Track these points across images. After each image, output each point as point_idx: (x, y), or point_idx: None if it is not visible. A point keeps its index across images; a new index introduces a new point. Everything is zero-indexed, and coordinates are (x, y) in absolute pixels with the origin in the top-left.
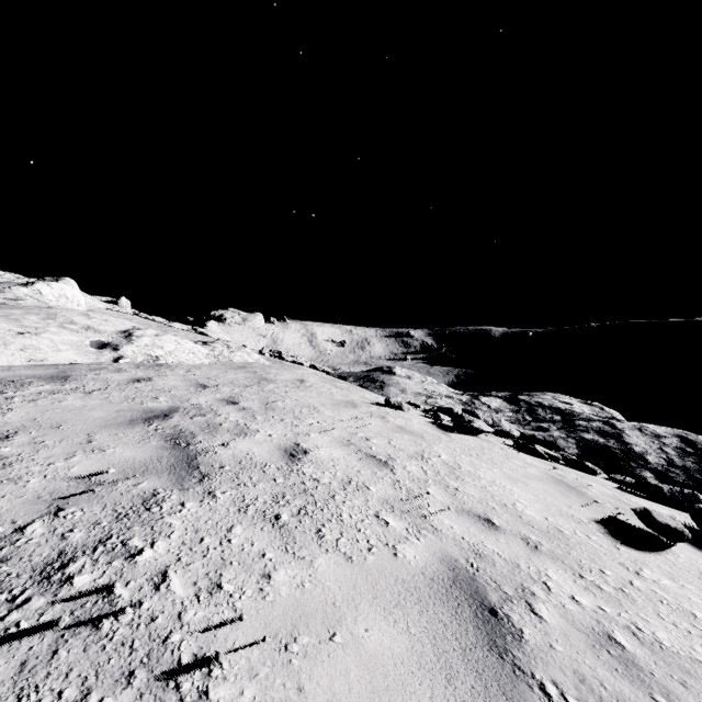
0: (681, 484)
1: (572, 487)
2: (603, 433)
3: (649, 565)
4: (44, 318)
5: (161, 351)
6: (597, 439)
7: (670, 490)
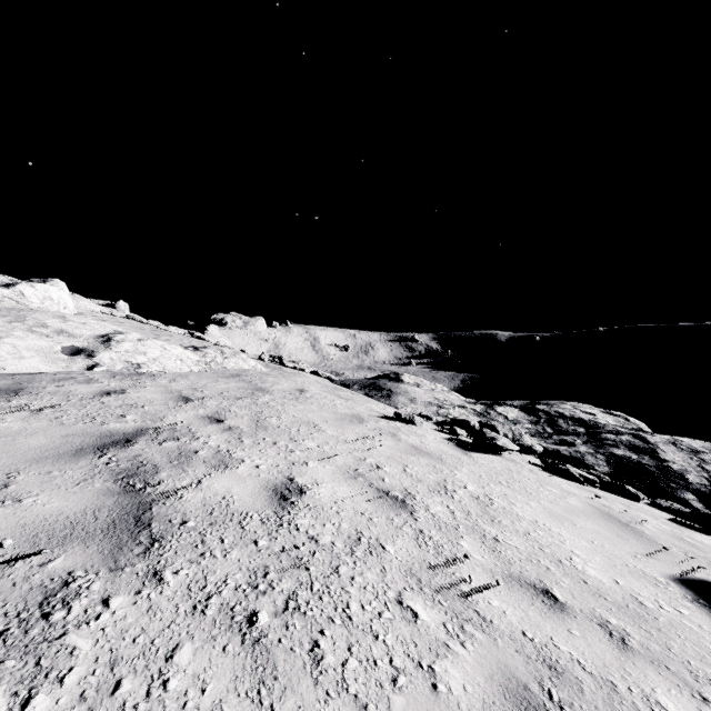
0: None
1: (624, 524)
2: (635, 448)
3: None
4: (11, 321)
5: (144, 358)
6: (629, 455)
7: None
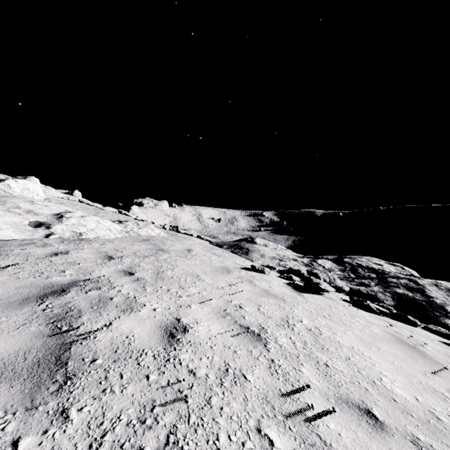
0: None
1: (412, 347)
2: (410, 288)
3: None
4: None
5: (84, 229)
6: (406, 293)
7: None
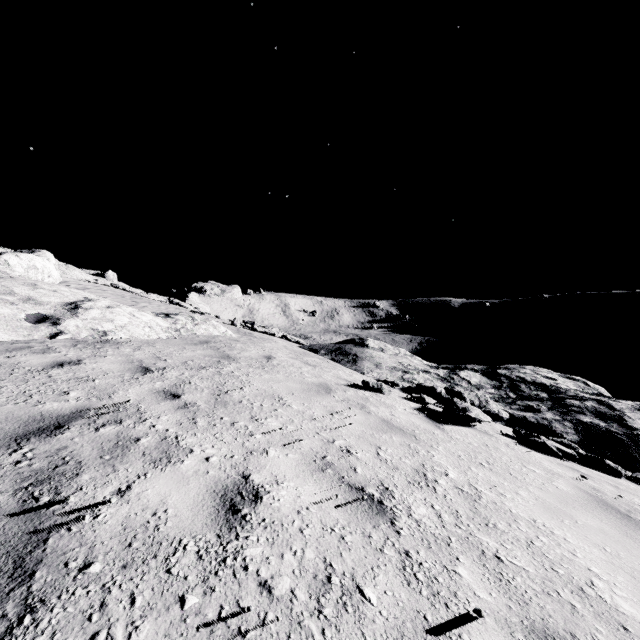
0: None
1: (625, 515)
2: (601, 415)
3: None
4: None
5: (111, 325)
6: (596, 422)
7: None
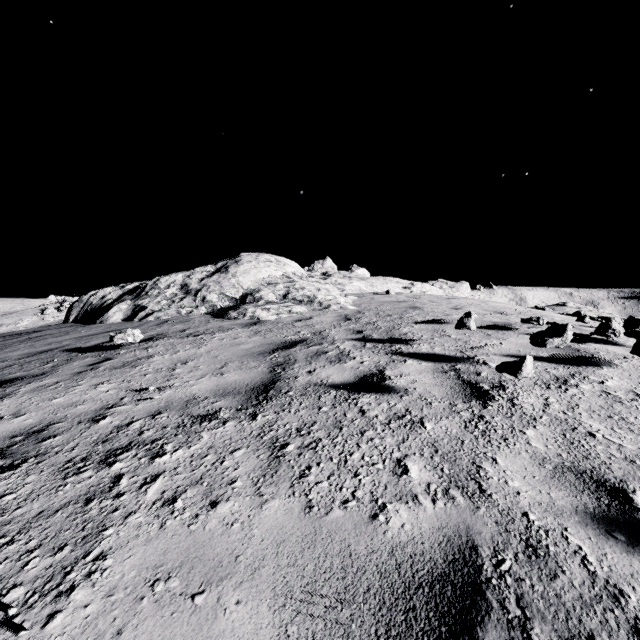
0: None
1: None
2: None
3: None
4: (383, 279)
5: (425, 290)
6: None
7: None
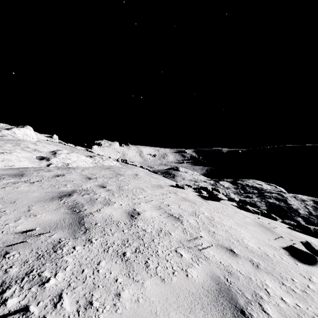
0: (316, 224)
1: (267, 228)
2: (278, 199)
3: (314, 274)
4: (14, 145)
5: (70, 161)
6: (275, 202)
7: (314, 229)
